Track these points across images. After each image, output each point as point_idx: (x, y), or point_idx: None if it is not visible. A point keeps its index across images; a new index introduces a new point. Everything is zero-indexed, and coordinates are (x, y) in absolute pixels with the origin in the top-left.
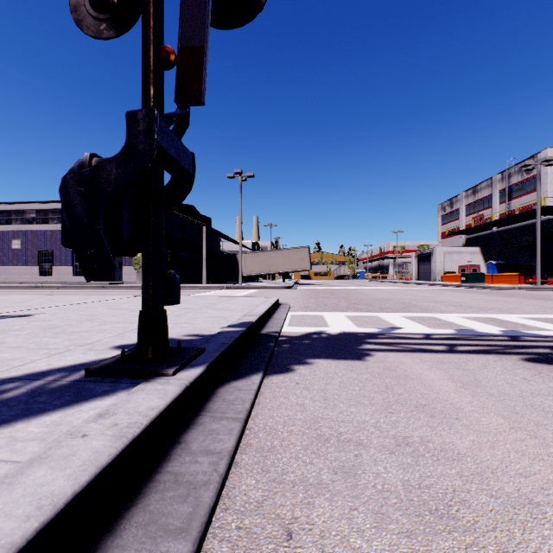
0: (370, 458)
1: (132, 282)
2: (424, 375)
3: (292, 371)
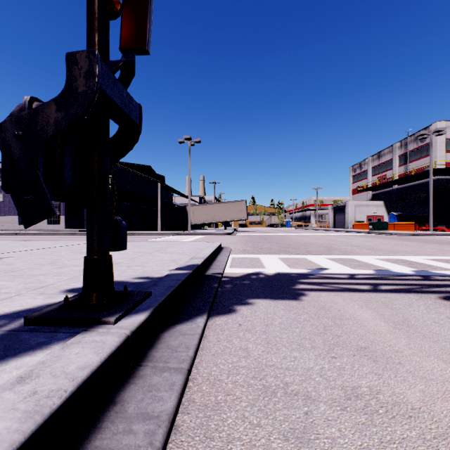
0: (321, 416)
1: None
2: (357, 315)
3: (234, 311)
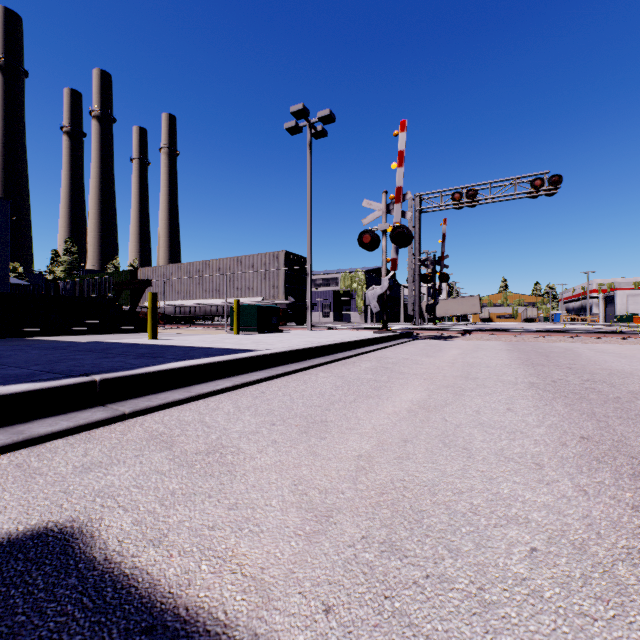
0: None
1: (357, 321)
2: None
3: None
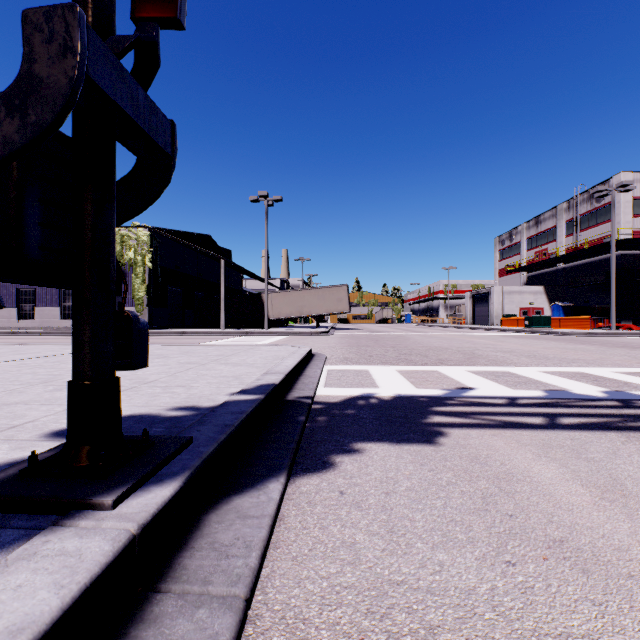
0: None
1: None
2: (534, 472)
3: (332, 466)
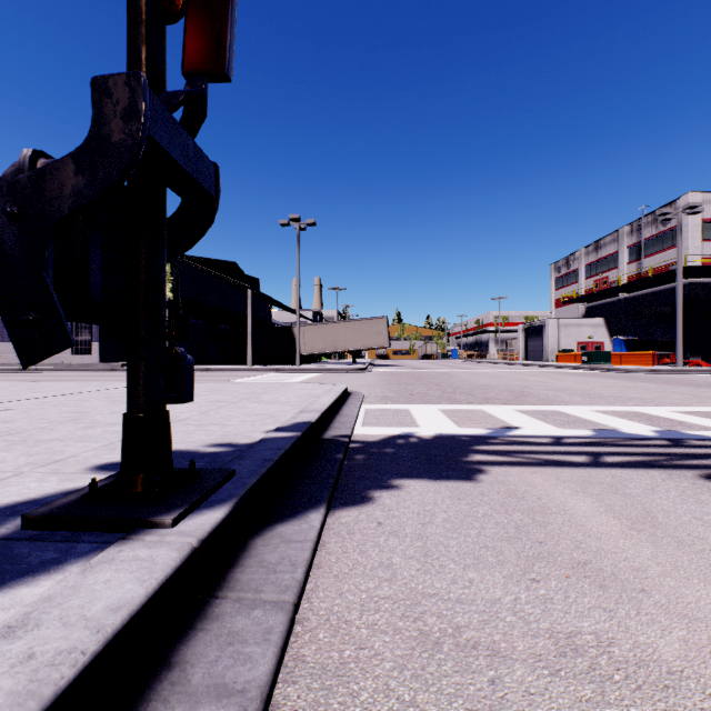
0: (518, 687)
1: None
2: (569, 506)
3: (370, 500)
